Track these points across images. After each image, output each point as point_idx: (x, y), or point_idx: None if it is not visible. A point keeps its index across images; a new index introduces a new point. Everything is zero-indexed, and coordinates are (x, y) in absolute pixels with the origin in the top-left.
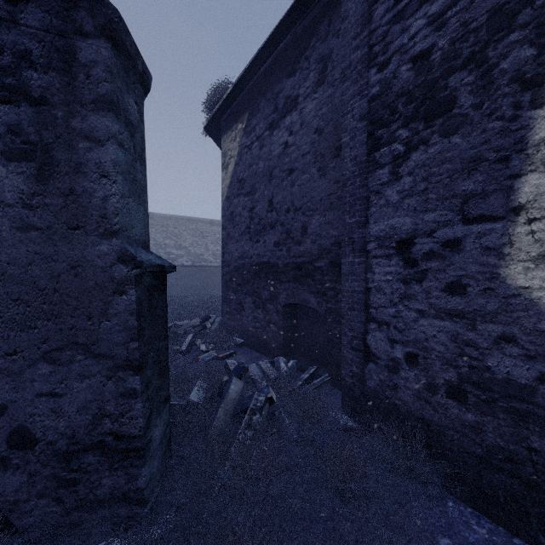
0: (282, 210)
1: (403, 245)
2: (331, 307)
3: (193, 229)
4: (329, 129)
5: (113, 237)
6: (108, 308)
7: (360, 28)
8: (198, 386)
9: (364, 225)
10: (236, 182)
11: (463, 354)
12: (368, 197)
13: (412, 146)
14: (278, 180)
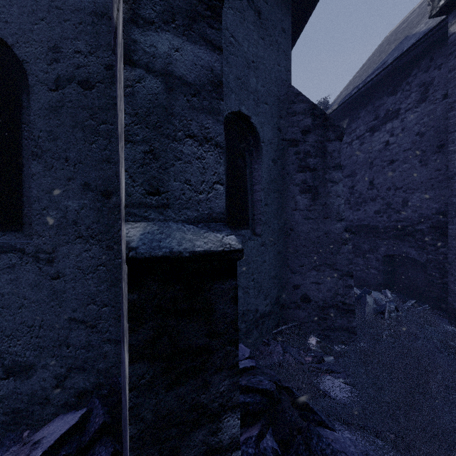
0: (382, 189)
1: None
2: (432, 258)
3: None
4: (431, 133)
5: (342, 221)
6: (339, 250)
7: None
8: None
9: None
10: None
11: None
12: None
13: None
14: (378, 167)
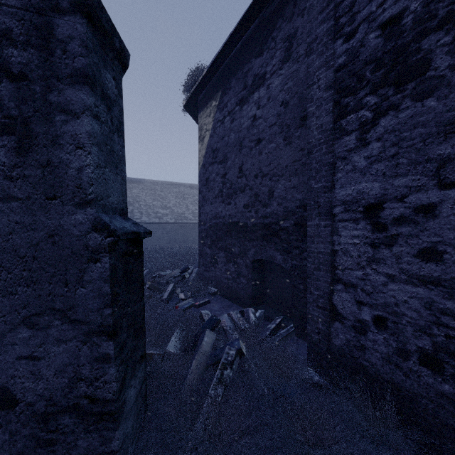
0: (251, 176)
1: (371, 210)
2: (296, 264)
3: (176, 192)
4: (295, 101)
5: (88, 206)
6: (83, 275)
7: (326, 2)
8: (176, 335)
9: (330, 189)
10: (210, 152)
11: (439, 323)
12: (334, 163)
13: (381, 111)
14: (247, 149)
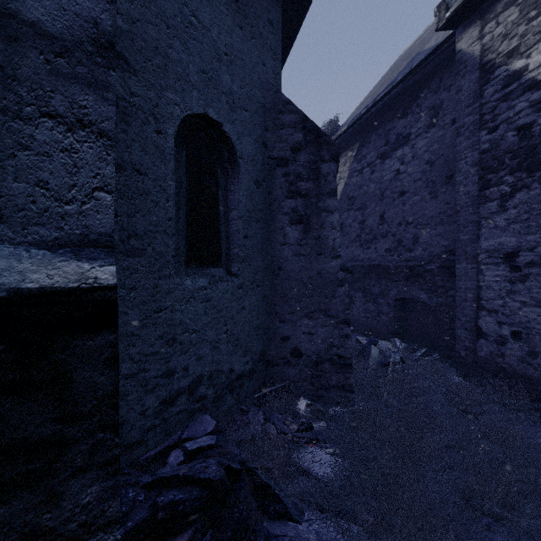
0: (393, 224)
1: (509, 256)
2: (441, 301)
3: None
4: (440, 162)
5: (338, 258)
6: (335, 293)
7: (472, 100)
8: None
9: (475, 241)
10: (346, 199)
11: None
12: (479, 222)
13: (517, 188)
14: (389, 199)
